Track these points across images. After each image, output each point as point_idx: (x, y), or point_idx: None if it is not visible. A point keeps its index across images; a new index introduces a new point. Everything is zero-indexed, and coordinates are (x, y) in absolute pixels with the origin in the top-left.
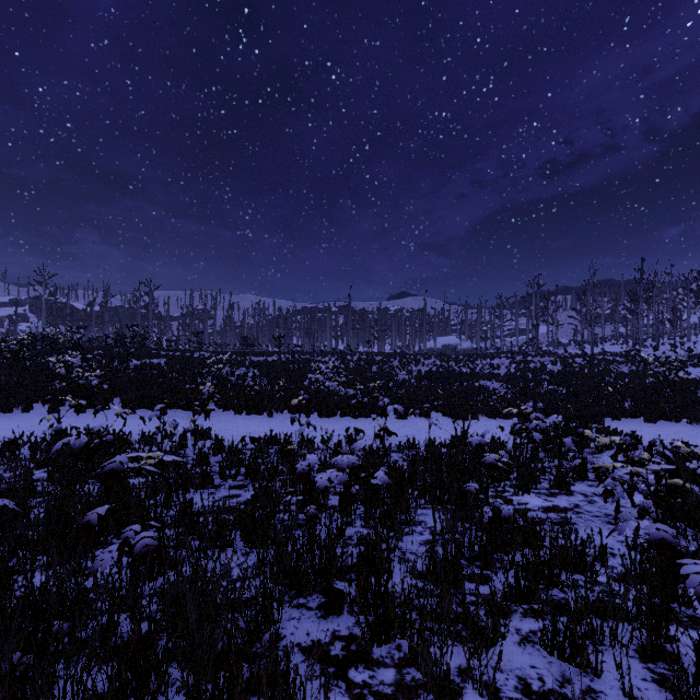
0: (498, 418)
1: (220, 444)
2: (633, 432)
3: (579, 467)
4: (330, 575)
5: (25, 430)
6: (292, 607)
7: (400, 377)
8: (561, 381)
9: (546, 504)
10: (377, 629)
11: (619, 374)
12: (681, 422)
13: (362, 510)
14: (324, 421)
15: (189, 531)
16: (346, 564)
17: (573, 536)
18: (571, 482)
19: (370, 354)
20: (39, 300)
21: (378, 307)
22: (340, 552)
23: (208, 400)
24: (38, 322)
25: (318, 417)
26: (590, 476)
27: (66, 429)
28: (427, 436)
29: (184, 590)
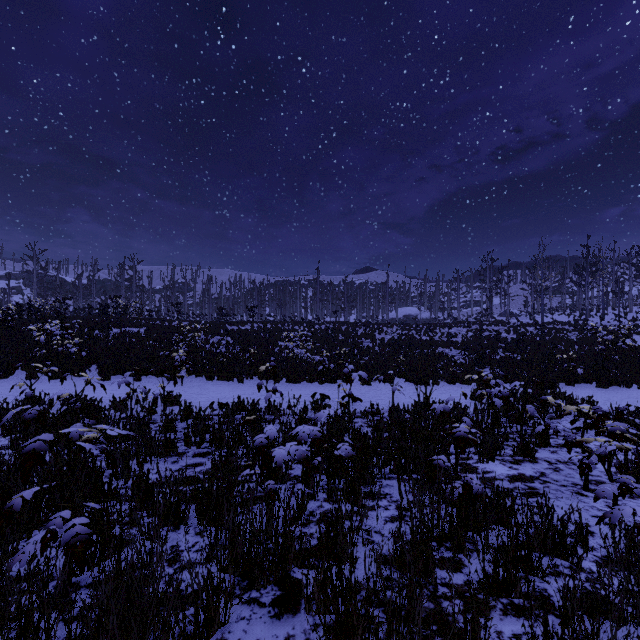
0: (457, 383)
1: (188, 410)
2: (589, 397)
3: (541, 433)
4: (287, 563)
5: (1, 396)
6: (243, 603)
7: (365, 345)
8: (515, 348)
9: (511, 473)
10: (338, 638)
11: (569, 342)
12: (632, 387)
13: (326, 480)
14: (292, 387)
15: (143, 505)
16: (305, 547)
17: (545, 510)
18: (534, 449)
19: (337, 324)
20: (31, 273)
21: (345, 280)
22: (299, 536)
23: (180, 367)
24: (30, 293)
25: (287, 382)
26: (551, 442)
27: (39, 395)
28: (390, 402)
29: (108, 595)
